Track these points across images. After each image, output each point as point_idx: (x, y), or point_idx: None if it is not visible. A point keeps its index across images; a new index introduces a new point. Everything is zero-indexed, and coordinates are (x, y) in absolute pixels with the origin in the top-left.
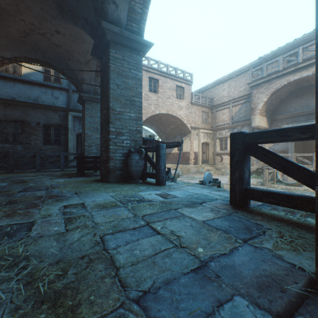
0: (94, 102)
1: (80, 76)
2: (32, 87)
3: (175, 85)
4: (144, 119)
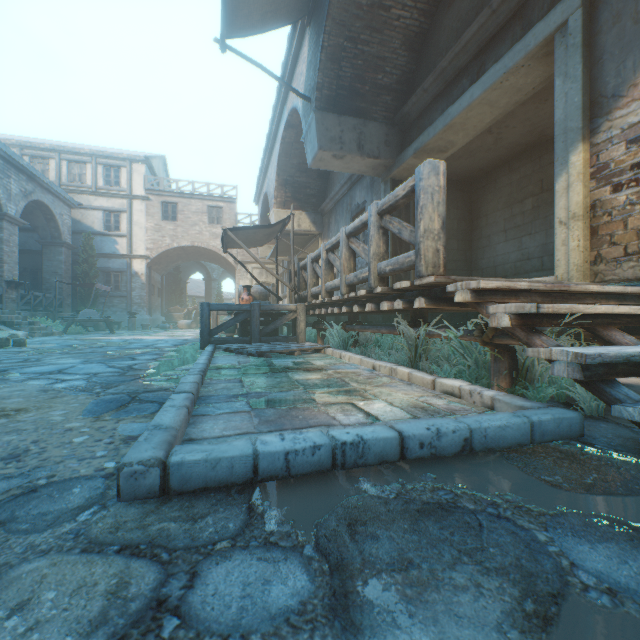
0: (53, 246)
1: (34, 224)
2: (20, 233)
3: (206, 207)
4: (155, 256)
